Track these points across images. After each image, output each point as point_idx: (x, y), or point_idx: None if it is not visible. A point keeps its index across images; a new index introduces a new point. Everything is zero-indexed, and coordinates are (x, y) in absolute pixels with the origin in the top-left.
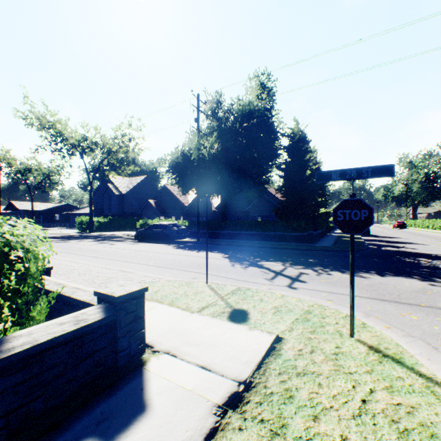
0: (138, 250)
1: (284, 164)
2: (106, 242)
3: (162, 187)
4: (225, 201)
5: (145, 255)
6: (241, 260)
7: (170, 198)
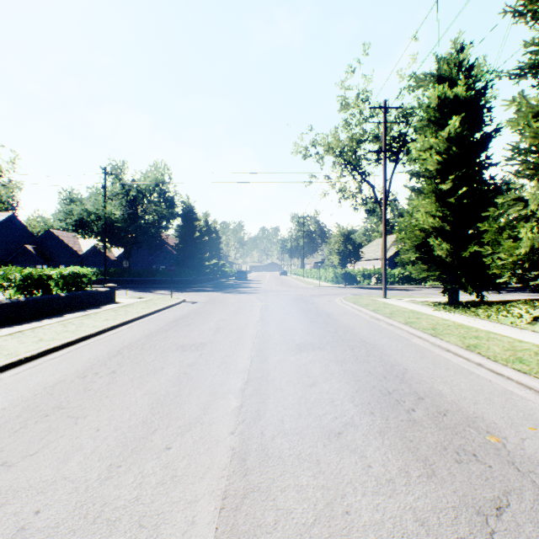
0: None
1: (179, 227)
2: None
3: (46, 232)
4: (129, 253)
5: None
6: (143, 292)
7: (57, 244)
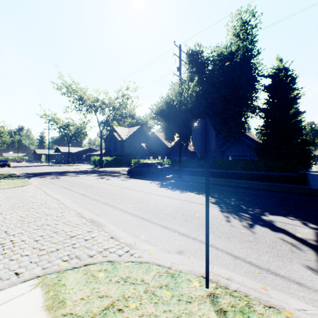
0: (125, 187)
1: (265, 103)
2: (104, 177)
3: (151, 134)
4: None
5: (128, 195)
6: (236, 210)
7: (157, 141)
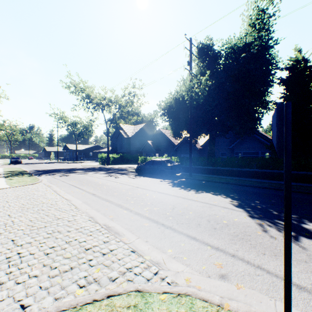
0: (136, 186)
1: (282, 97)
2: (113, 175)
3: (157, 131)
4: (213, 139)
5: (141, 196)
6: (267, 216)
7: (163, 139)
